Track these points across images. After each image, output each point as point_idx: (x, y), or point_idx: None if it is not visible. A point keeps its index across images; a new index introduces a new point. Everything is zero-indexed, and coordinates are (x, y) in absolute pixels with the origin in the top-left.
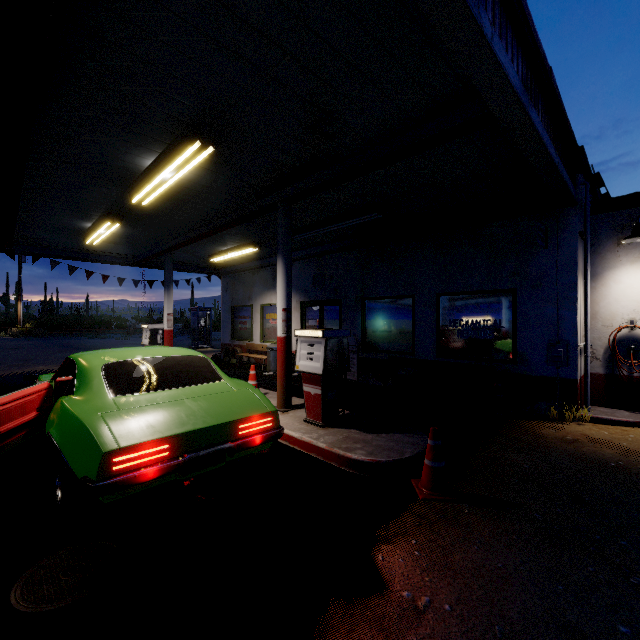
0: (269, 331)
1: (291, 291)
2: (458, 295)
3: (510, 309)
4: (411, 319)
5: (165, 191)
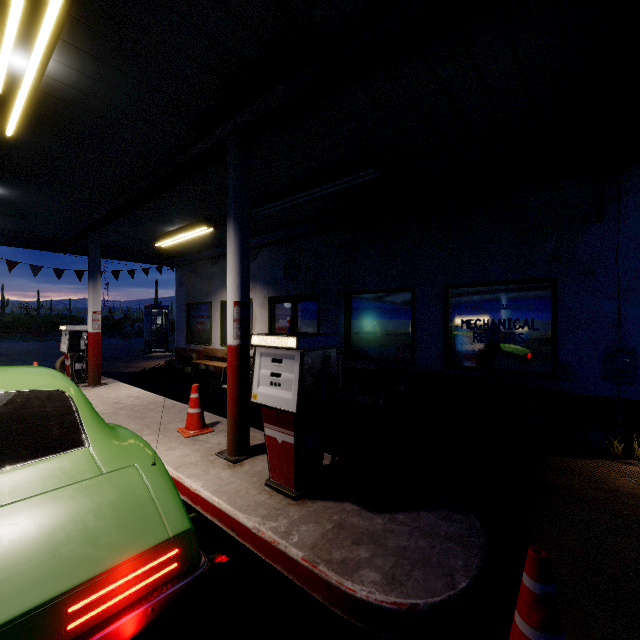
0: None
1: (248, 275)
2: (474, 287)
3: (547, 305)
4: (410, 318)
5: (43, 112)
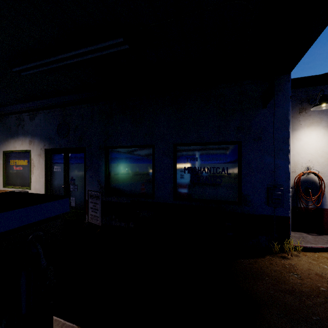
0: (13, 177)
1: None
2: (192, 146)
3: (235, 158)
4: (151, 166)
5: None
